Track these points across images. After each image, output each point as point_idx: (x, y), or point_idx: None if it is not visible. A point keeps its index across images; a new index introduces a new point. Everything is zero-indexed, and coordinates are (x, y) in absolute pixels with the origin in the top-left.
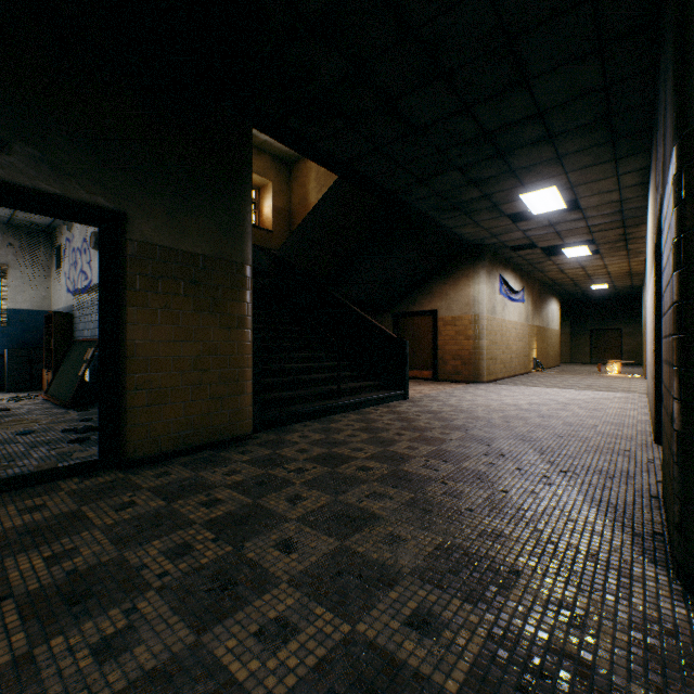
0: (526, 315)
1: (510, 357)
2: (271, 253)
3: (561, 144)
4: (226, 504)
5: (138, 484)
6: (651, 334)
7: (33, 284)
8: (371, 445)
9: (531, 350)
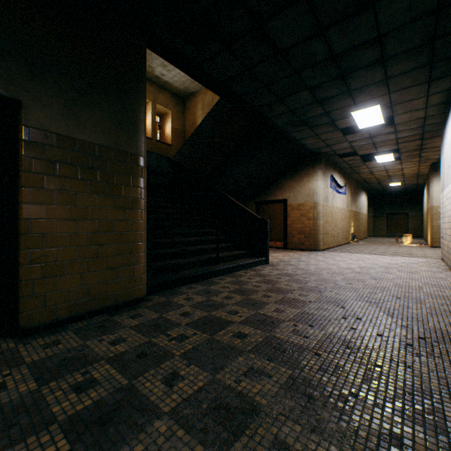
0: (347, 203)
1: (337, 232)
2: (169, 158)
3: (390, 67)
4: (98, 388)
5: (22, 357)
6: None
7: None
8: (244, 307)
9: (350, 227)
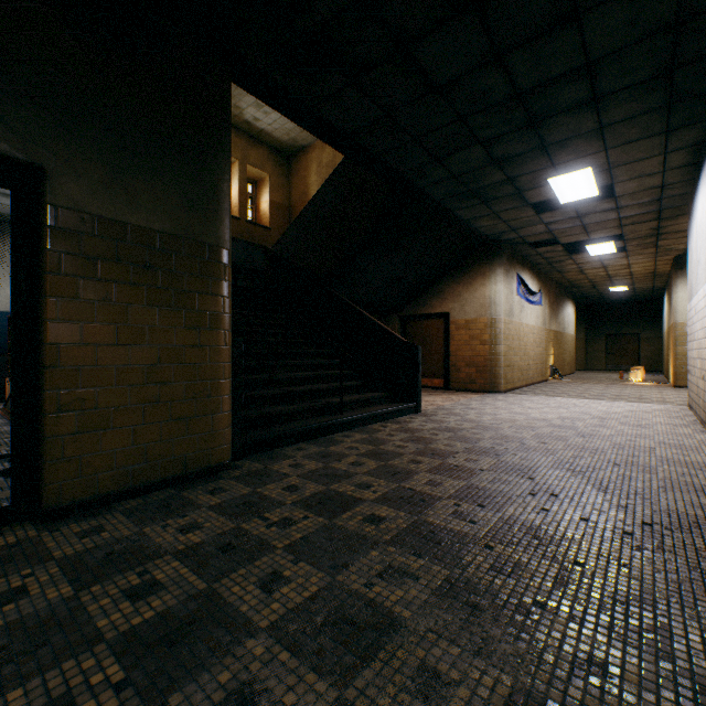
0: (543, 318)
1: (527, 364)
2: (266, 248)
3: (606, 110)
4: (163, 594)
5: (48, 550)
6: None
7: None
8: (381, 478)
9: (548, 356)
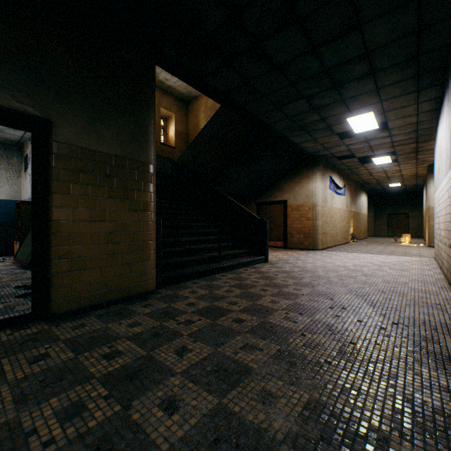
0: (346, 203)
1: (336, 232)
2: (173, 161)
3: (380, 79)
4: (123, 356)
5: (57, 335)
6: (447, 216)
7: (8, 182)
8: (243, 299)
9: (350, 228)
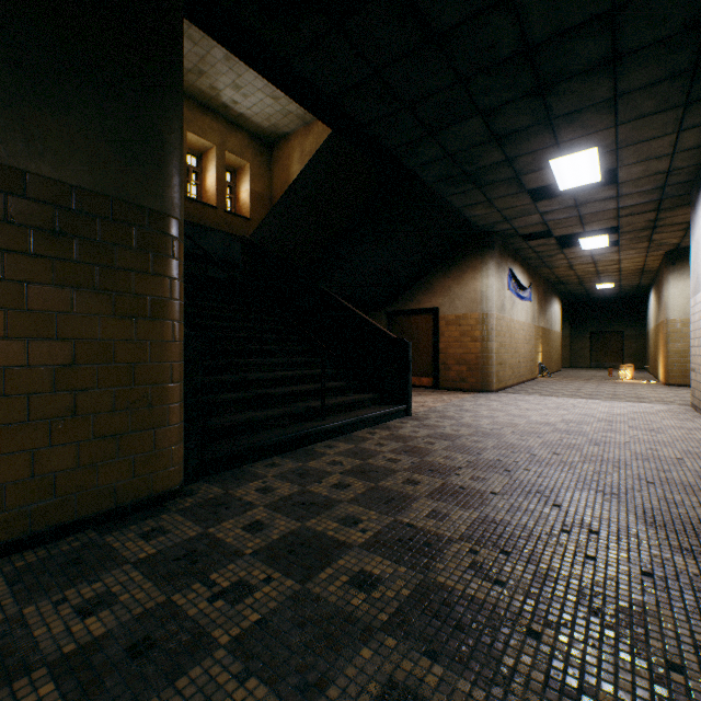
0: (532, 314)
1: (518, 361)
2: (243, 237)
3: (624, 74)
4: None
5: None
6: None
7: None
8: (371, 508)
9: (537, 354)
